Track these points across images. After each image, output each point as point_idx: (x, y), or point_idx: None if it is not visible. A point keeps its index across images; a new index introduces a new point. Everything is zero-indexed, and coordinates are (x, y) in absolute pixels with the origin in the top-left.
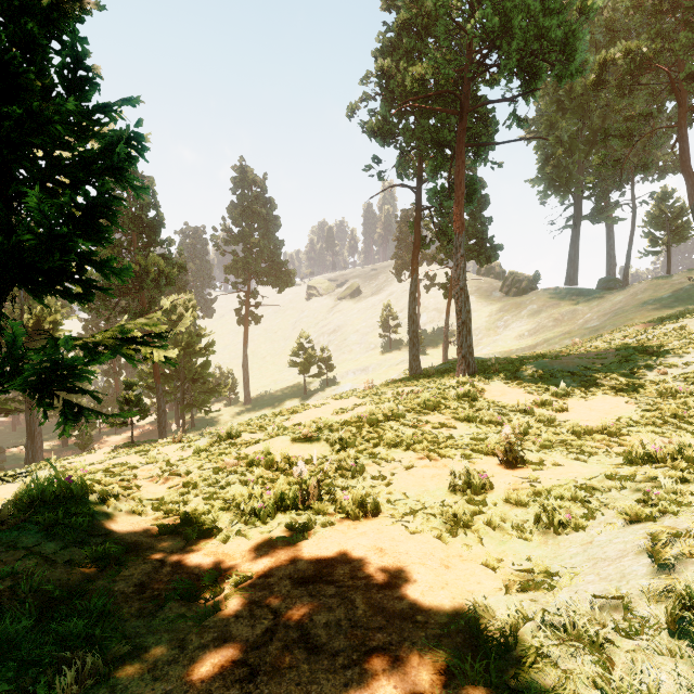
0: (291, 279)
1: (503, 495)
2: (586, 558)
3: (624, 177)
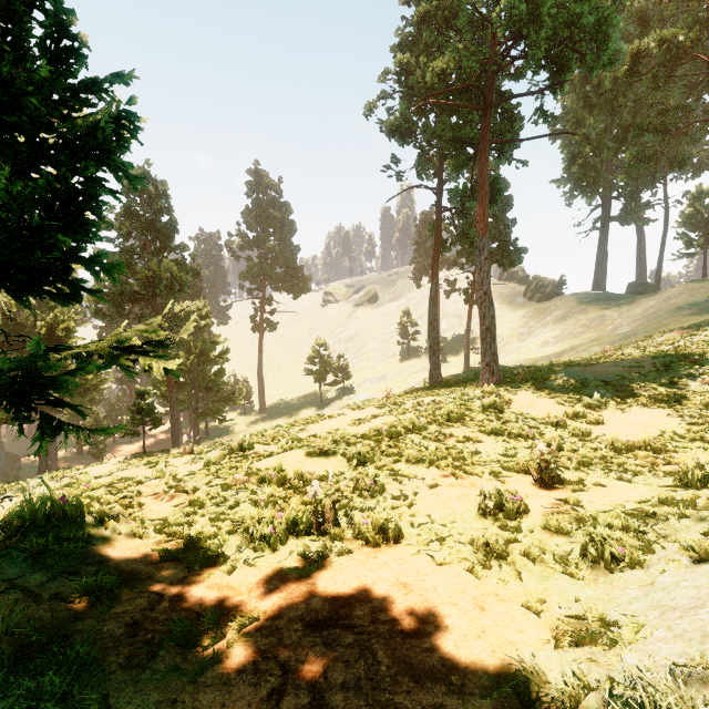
0: (306, 285)
1: (540, 520)
2: (649, 605)
3: (658, 174)
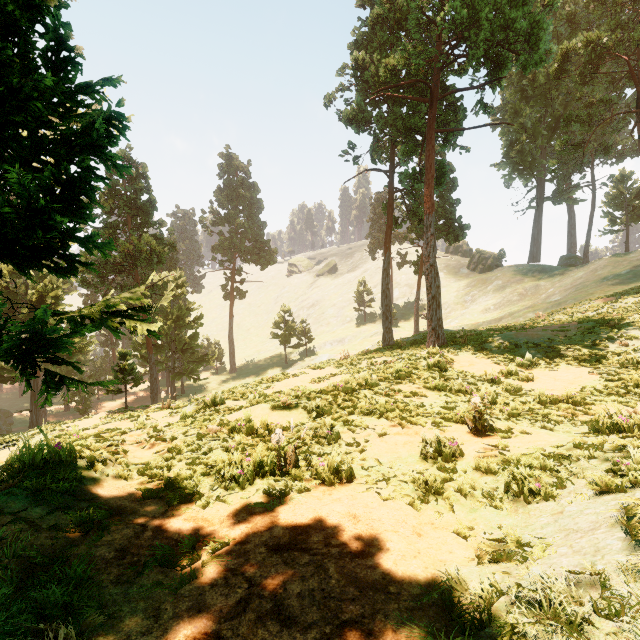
0: (273, 257)
1: (473, 462)
2: (557, 529)
3: (585, 160)
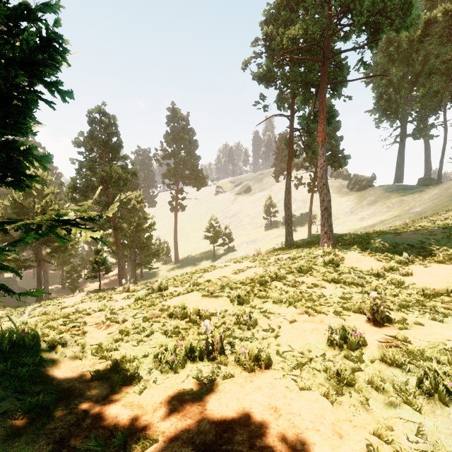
0: (205, 181)
1: (376, 352)
2: None
3: (442, 103)
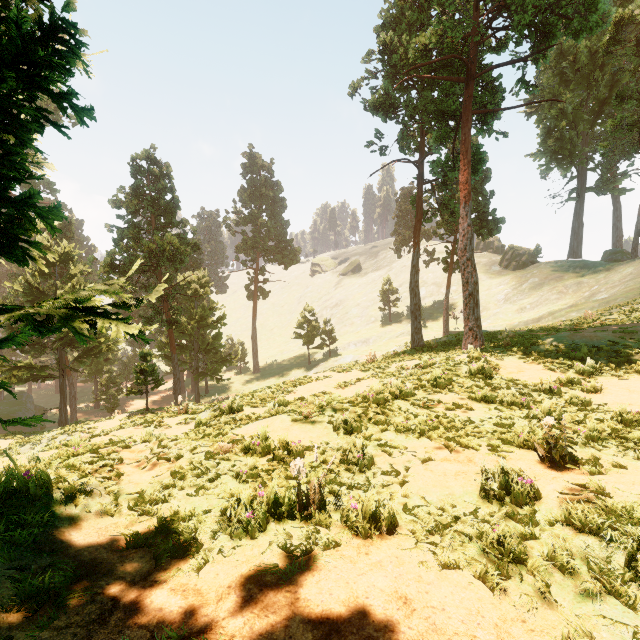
0: (296, 256)
1: (557, 509)
2: None
3: None
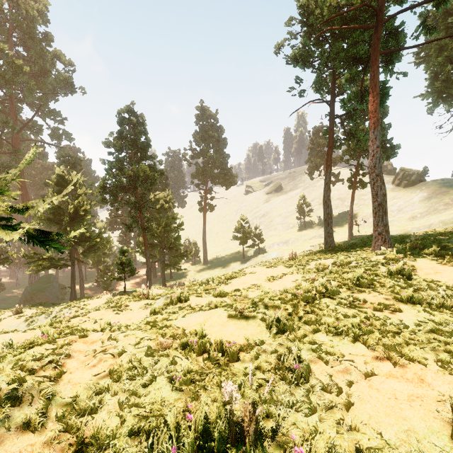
0: (234, 180)
1: None
2: None
3: None
